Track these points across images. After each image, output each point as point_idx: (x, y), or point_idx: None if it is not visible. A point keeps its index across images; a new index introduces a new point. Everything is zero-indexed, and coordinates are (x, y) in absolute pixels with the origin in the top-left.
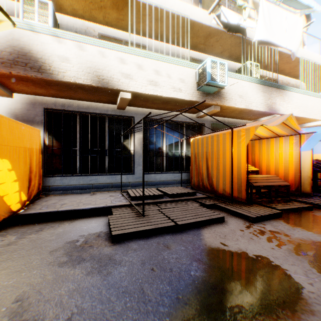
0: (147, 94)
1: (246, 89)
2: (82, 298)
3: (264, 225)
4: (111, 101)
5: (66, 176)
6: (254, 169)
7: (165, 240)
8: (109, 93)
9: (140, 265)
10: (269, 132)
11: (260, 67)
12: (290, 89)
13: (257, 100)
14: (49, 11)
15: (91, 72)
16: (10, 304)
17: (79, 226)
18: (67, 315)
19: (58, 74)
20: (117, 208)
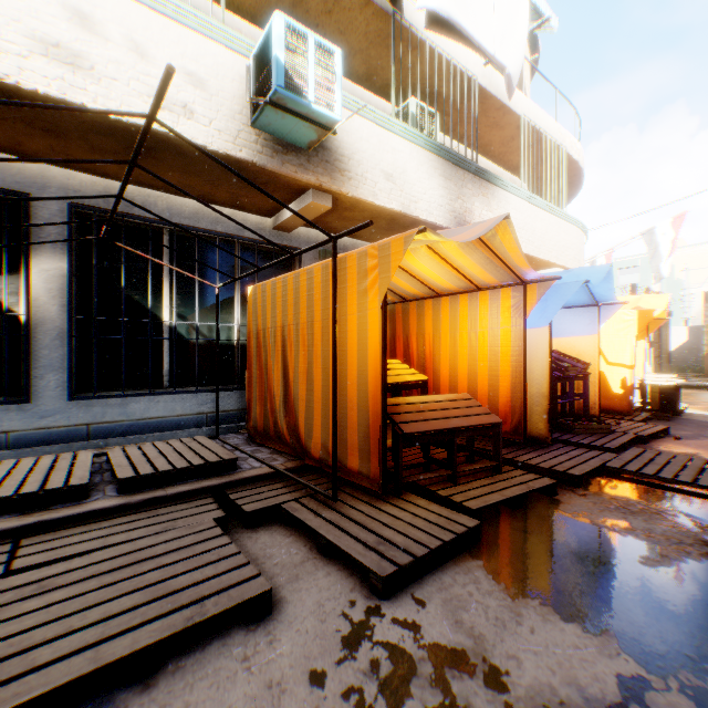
0: (35, 93)
1: (404, 159)
2: None
3: (418, 611)
4: None
5: None
6: (417, 377)
7: None
8: None
9: None
10: (455, 276)
11: (441, 127)
12: (504, 183)
13: (431, 196)
14: None
15: None
16: None
17: None
18: None
19: None
20: None
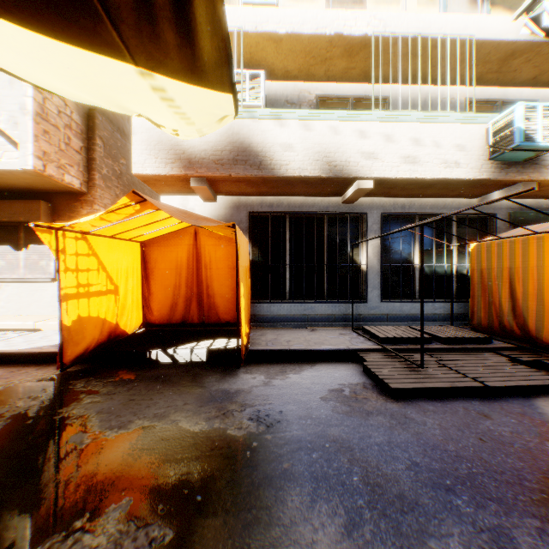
0: (400, 178)
1: None
2: (405, 452)
3: None
4: (336, 193)
5: (275, 302)
6: None
7: (473, 406)
8: (340, 183)
9: (457, 431)
10: None
11: None
12: None
13: None
14: (261, 84)
15: (319, 158)
16: (329, 442)
17: (327, 373)
18: (403, 464)
19: (280, 169)
20: (365, 353)
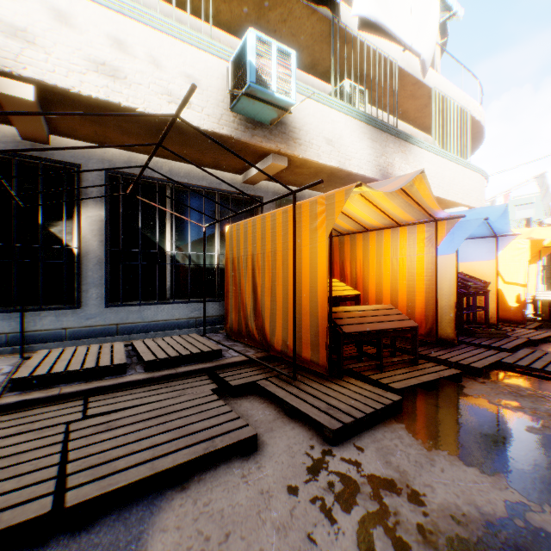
0: (89, 97)
1: (340, 128)
2: None
3: (359, 454)
4: None
5: None
6: (352, 292)
7: None
8: None
9: None
10: (381, 216)
11: (368, 100)
12: (418, 142)
13: (361, 154)
14: None
15: None
16: None
17: None
18: None
19: None
20: None
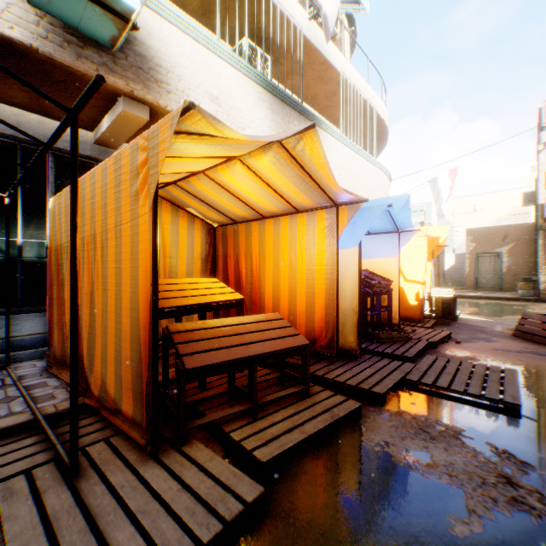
0: None
1: (230, 85)
2: None
3: None
4: None
5: None
6: (230, 296)
7: None
8: None
9: None
10: (274, 197)
11: (275, 75)
12: (326, 126)
13: (259, 126)
14: None
15: None
16: None
17: None
18: None
19: None
20: None
